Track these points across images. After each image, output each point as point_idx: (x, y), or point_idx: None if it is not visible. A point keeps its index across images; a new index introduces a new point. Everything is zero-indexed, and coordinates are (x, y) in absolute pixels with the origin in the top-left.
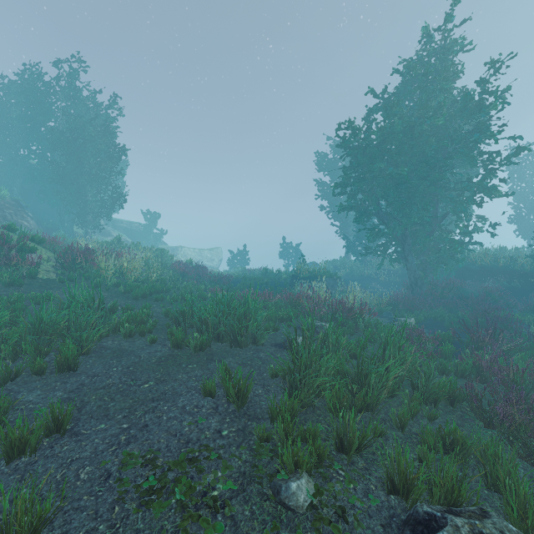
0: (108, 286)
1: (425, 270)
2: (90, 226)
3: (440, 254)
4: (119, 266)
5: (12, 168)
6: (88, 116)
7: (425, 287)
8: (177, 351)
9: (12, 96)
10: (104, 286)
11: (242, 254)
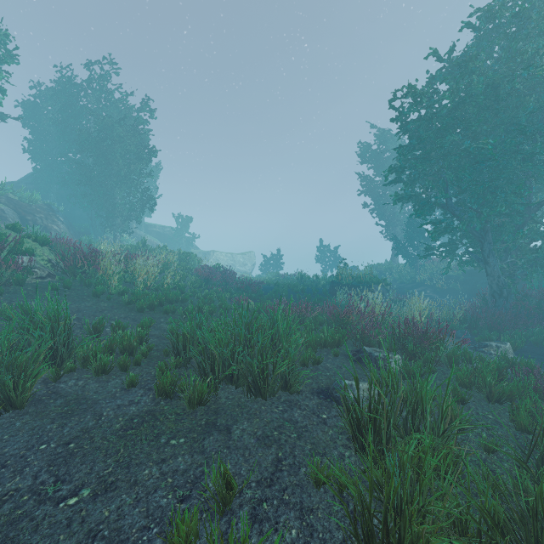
0: (109, 295)
1: (512, 276)
2: (119, 230)
3: (538, 254)
4: (131, 271)
5: (50, 175)
6: (119, 117)
7: (511, 298)
8: (163, 403)
9: (49, 103)
10: (107, 295)
11: (275, 258)
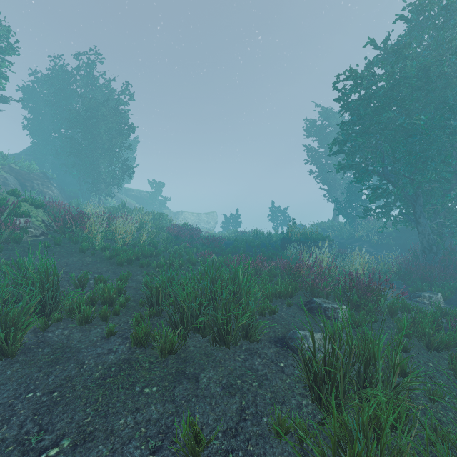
0: (93, 251)
1: (441, 234)
2: (103, 194)
3: None
4: (112, 230)
5: (45, 148)
6: (103, 99)
7: (440, 253)
8: (138, 352)
9: (45, 88)
10: (92, 250)
11: (234, 217)
